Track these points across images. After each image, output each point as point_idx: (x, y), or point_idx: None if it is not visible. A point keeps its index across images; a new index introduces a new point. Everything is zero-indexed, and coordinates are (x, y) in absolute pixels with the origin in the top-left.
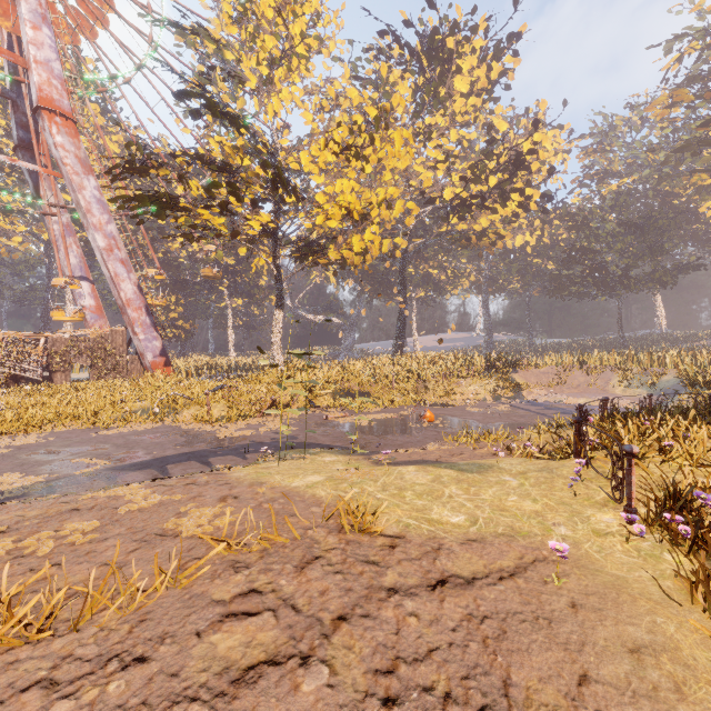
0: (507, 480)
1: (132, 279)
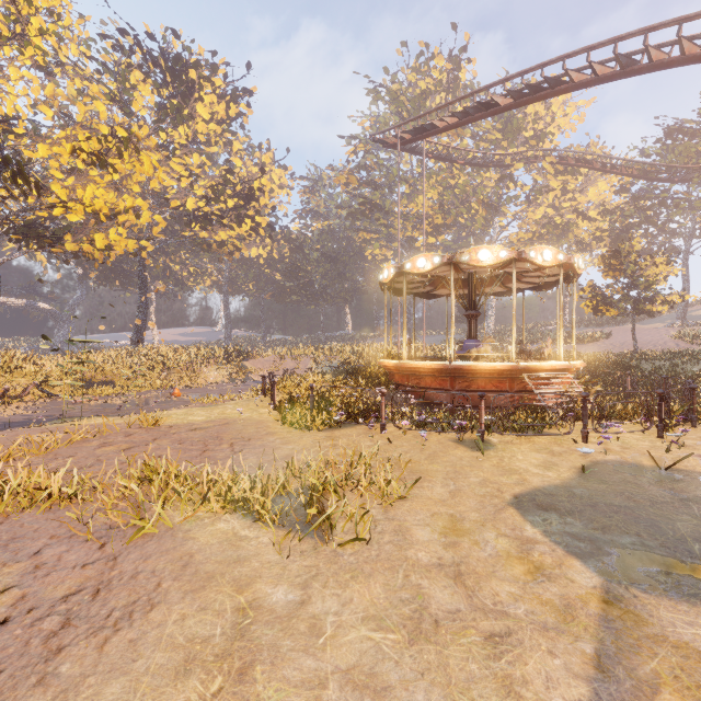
0: (228, 406)
1: None
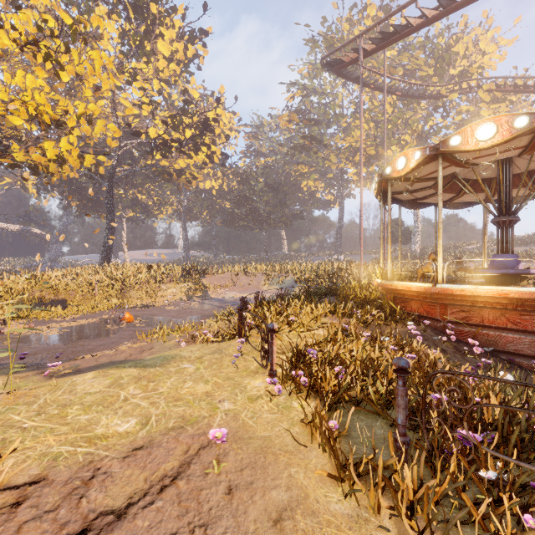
0: (185, 367)
1: None
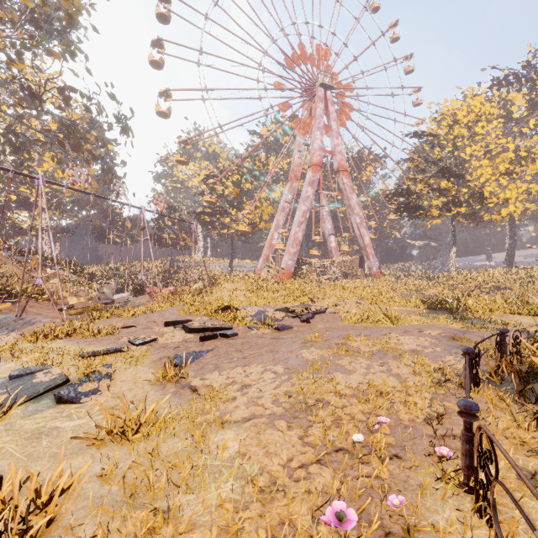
0: None
1: (368, 235)
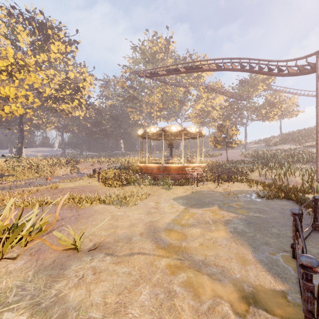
0: (80, 182)
1: None
